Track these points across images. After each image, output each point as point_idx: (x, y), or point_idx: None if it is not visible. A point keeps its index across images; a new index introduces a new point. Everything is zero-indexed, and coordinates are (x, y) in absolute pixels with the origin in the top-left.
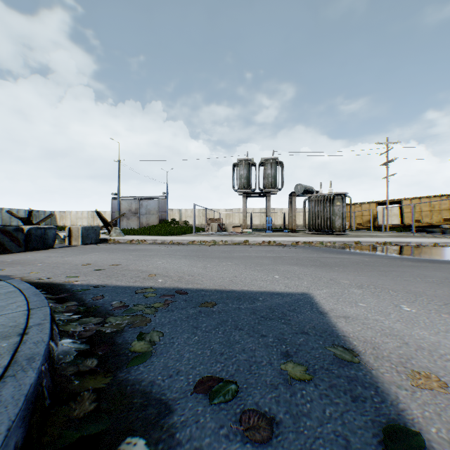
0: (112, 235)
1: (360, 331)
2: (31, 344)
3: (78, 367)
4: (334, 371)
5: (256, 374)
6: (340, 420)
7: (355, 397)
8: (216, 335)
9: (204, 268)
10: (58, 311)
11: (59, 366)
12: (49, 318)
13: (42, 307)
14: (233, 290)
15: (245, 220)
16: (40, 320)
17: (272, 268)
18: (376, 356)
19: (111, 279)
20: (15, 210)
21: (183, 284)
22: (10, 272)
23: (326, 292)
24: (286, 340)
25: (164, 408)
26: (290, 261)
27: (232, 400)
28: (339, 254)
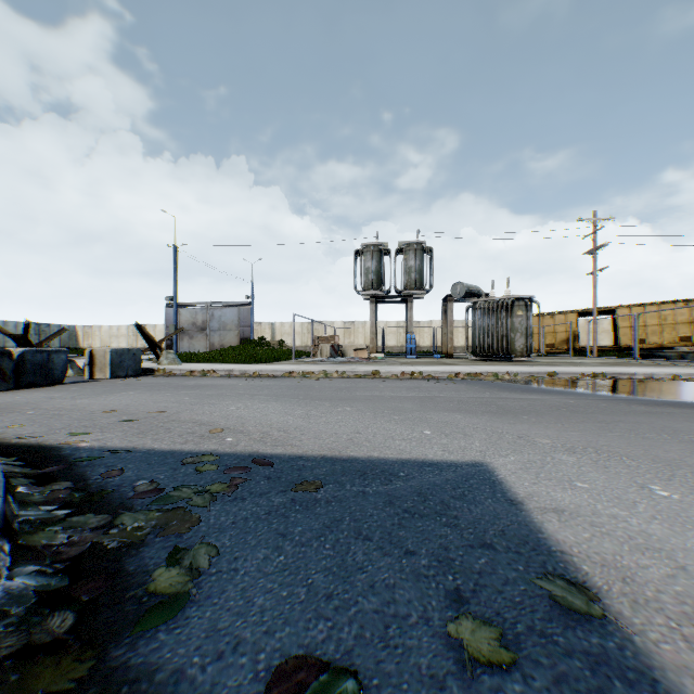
0: (163, 363)
1: (589, 541)
2: None
3: (29, 635)
4: (557, 639)
5: (399, 648)
6: None
7: None
8: (321, 551)
9: (305, 418)
10: (29, 501)
11: None
12: None
13: None
14: (353, 458)
15: (373, 339)
16: None
17: (419, 417)
18: (633, 600)
19: (145, 438)
20: (12, 324)
21: (267, 446)
22: None
23: (515, 460)
24: (453, 563)
25: None
26: (448, 404)
27: None
28: (525, 394)
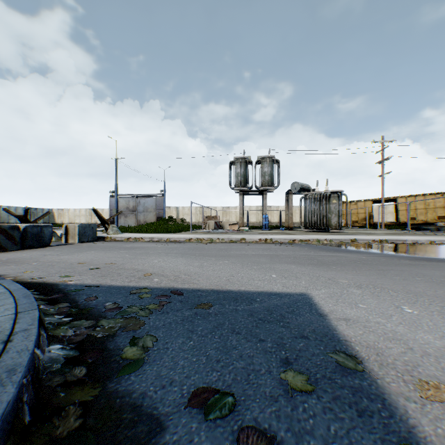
0: (109, 233)
1: (362, 335)
2: (14, 353)
3: (65, 376)
4: (337, 381)
5: (255, 384)
6: (347, 439)
7: (361, 411)
8: (213, 339)
9: (200, 267)
10: (48, 313)
11: (44, 376)
12: (37, 323)
13: (31, 310)
14: (229, 290)
15: (241, 218)
16: (27, 326)
17: (269, 266)
18: (380, 363)
19: (106, 278)
20: (13, 208)
21: (179, 284)
22: (4, 271)
23: (325, 292)
24: (285, 345)
25: (155, 424)
26: (287, 259)
27: (229, 415)
28: (336, 253)
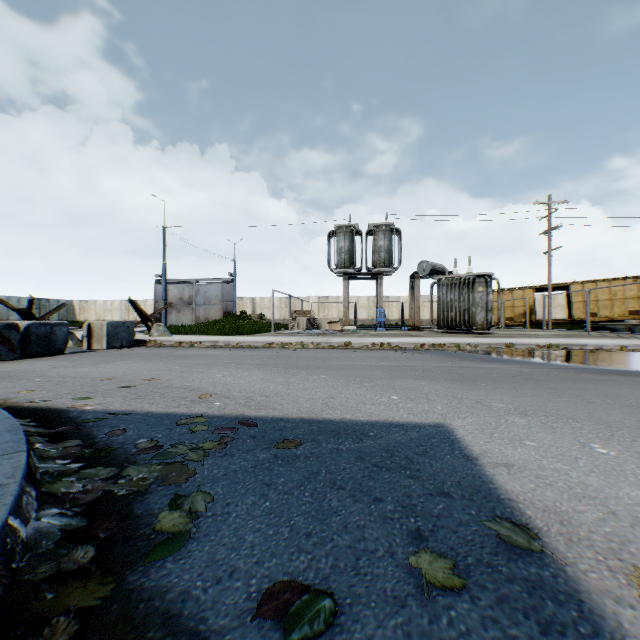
0: (154, 335)
1: (534, 490)
2: None
3: (59, 563)
4: (501, 569)
5: (368, 575)
6: None
7: (545, 624)
8: (301, 498)
9: (285, 385)
10: (47, 456)
11: (23, 564)
12: (20, 474)
13: (14, 453)
14: (328, 420)
15: (346, 313)
16: (3, 478)
17: (387, 383)
18: (568, 538)
19: (142, 402)
20: (15, 299)
21: (251, 410)
22: None
23: (472, 422)
24: (415, 508)
25: None
26: (414, 373)
27: (325, 632)
28: (484, 363)
